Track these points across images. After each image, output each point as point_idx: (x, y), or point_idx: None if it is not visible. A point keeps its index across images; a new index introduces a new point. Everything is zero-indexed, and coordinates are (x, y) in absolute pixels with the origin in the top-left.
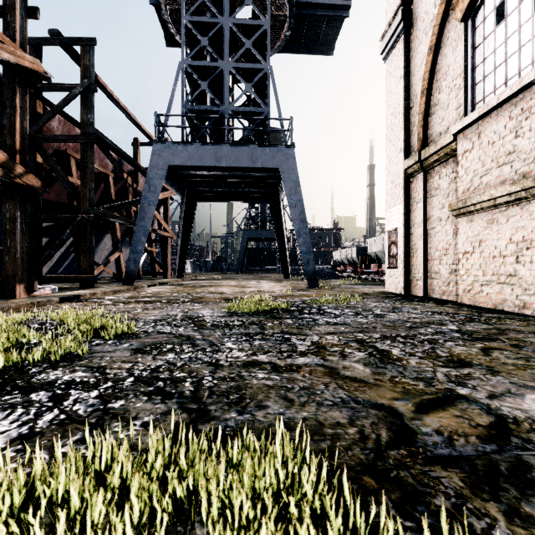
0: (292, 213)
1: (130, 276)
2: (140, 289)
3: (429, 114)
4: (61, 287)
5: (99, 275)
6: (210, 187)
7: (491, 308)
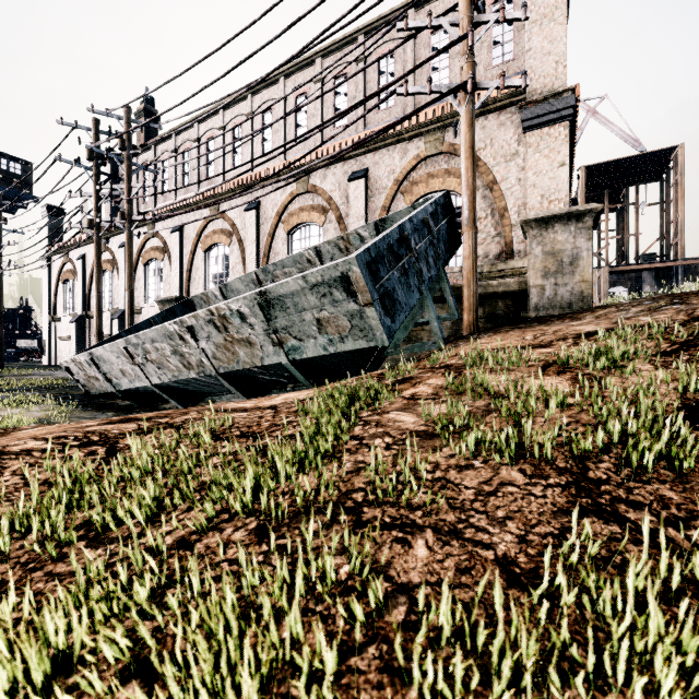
0: None
1: None
2: None
3: (57, 303)
4: None
5: None
6: None
7: None
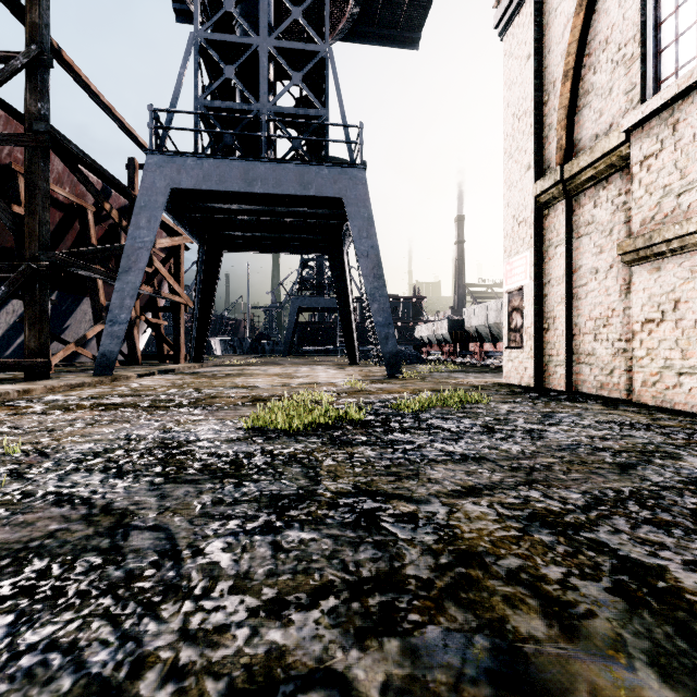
0: (362, 266)
1: (107, 360)
2: (121, 381)
3: (576, 108)
4: None
5: (77, 359)
6: (242, 231)
7: None
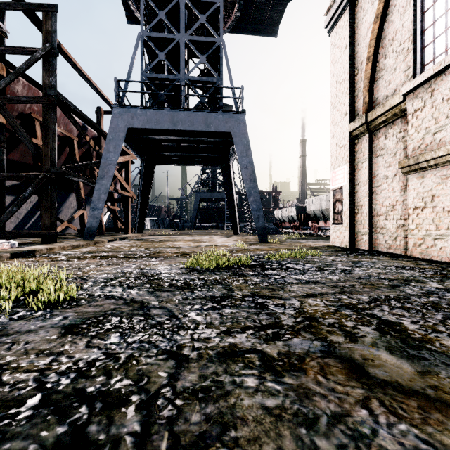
0: (243, 174)
1: (91, 231)
2: (100, 244)
3: (374, 79)
4: (23, 243)
5: (66, 231)
6: (167, 152)
7: (446, 261)
